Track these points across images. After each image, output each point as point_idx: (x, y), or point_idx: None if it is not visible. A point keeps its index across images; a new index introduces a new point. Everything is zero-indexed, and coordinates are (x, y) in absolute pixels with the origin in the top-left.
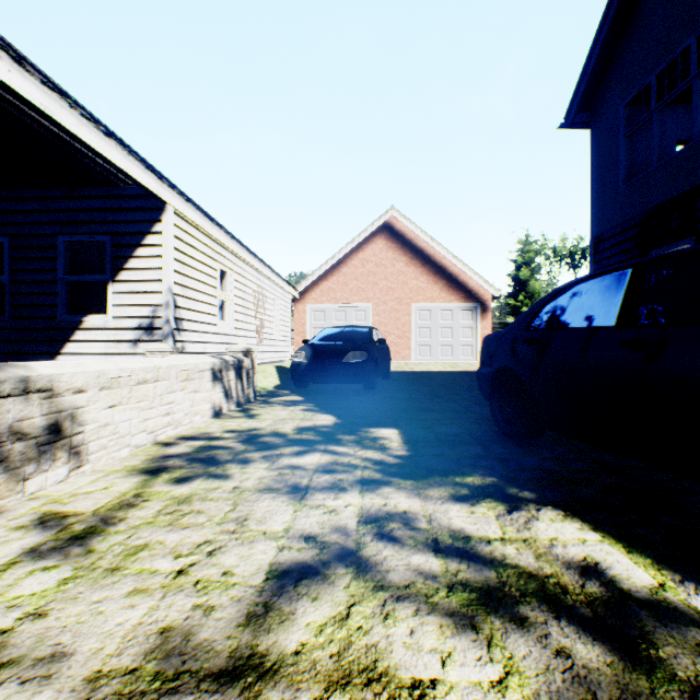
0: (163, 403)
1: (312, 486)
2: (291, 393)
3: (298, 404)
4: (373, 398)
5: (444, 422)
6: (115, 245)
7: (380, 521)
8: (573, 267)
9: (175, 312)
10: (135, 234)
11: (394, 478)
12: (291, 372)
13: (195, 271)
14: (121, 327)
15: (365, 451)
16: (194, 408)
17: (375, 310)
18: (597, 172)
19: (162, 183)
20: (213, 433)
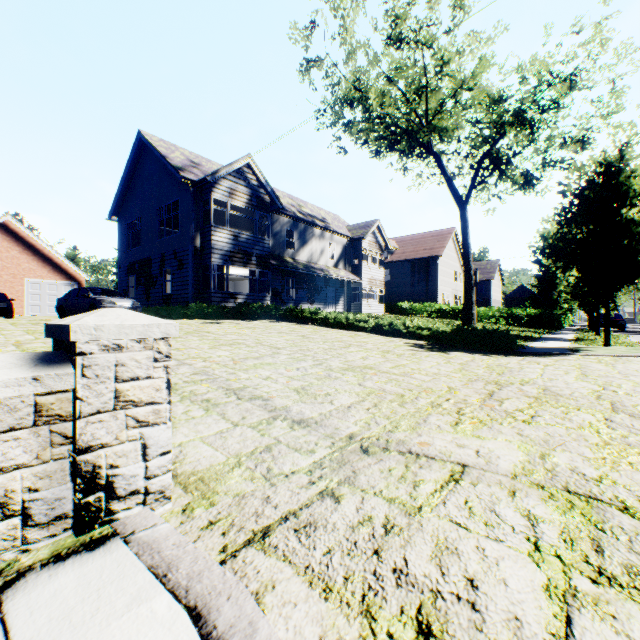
0: None
1: None
2: None
3: None
4: None
5: None
6: None
7: None
8: None
9: None
10: None
11: None
12: None
13: None
14: None
15: None
16: None
17: None
18: (120, 242)
19: None
20: None
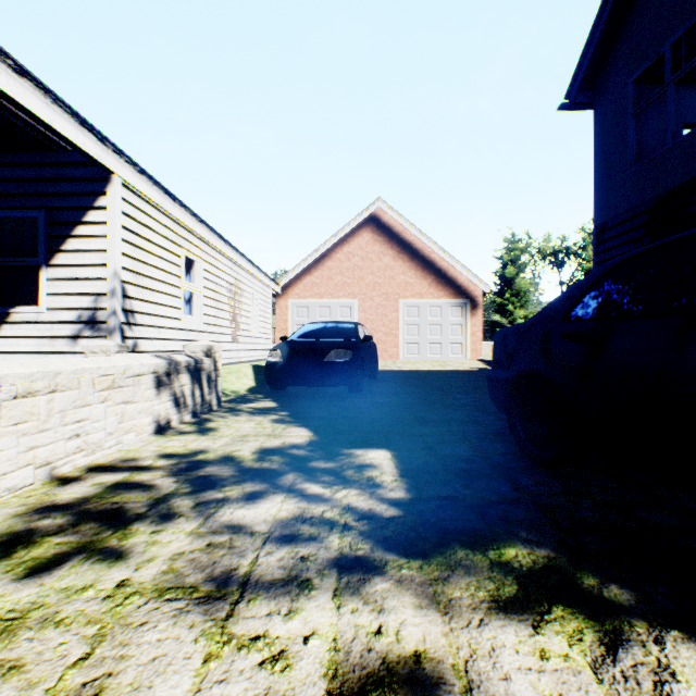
0: (67, 421)
1: (254, 577)
2: (265, 397)
3: (269, 412)
4: (359, 404)
5: (448, 439)
6: (49, 222)
7: (369, 693)
8: (557, 266)
9: (124, 303)
10: (73, 209)
11: (391, 553)
12: (265, 373)
13: (152, 256)
14: (57, 321)
15: (347, 491)
16: (123, 424)
17: (361, 306)
18: (601, 155)
19: (104, 146)
20: (143, 460)
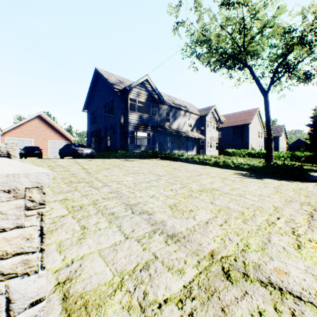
0: None
1: None
2: None
3: None
4: None
5: None
6: None
7: None
8: None
9: None
10: None
11: None
12: (21, 155)
13: None
14: None
15: None
16: None
17: (35, 141)
18: (87, 122)
19: None
20: None
